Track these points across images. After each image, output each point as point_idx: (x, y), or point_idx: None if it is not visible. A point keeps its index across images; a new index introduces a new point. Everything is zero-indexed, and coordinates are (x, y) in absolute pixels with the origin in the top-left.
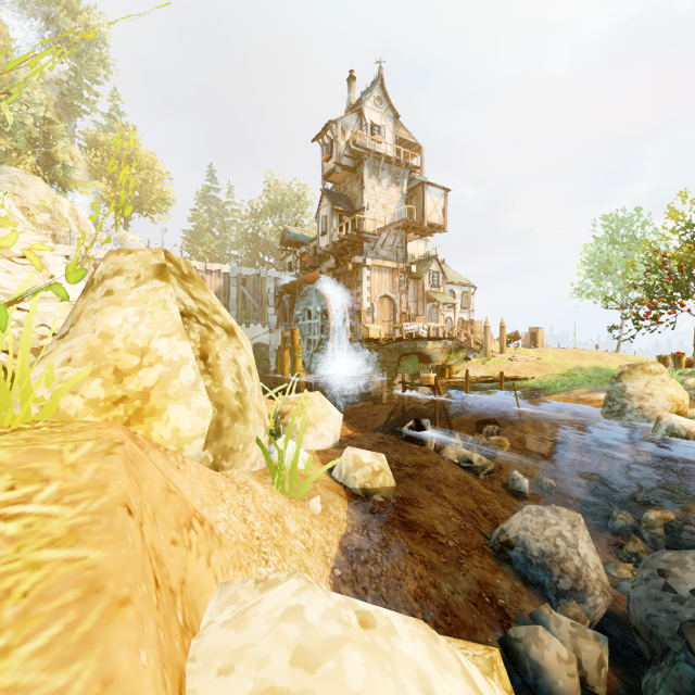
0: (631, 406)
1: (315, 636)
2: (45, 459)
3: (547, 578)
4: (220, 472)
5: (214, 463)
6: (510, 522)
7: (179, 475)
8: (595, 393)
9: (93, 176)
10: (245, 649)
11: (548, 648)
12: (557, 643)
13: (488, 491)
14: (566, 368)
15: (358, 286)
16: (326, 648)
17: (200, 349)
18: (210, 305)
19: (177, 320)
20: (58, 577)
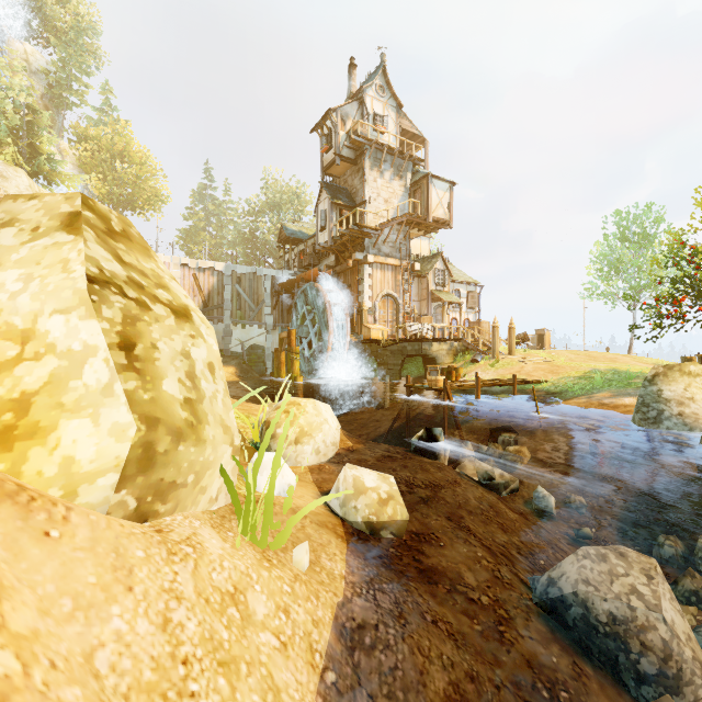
0: (669, 412)
1: None
2: None
3: (622, 654)
4: (151, 522)
5: (138, 509)
6: (562, 570)
7: (42, 549)
8: (620, 397)
9: (83, 171)
10: None
11: None
12: None
13: (515, 515)
14: (582, 371)
15: (359, 284)
16: None
17: (120, 333)
18: (151, 276)
19: (79, 288)
20: None
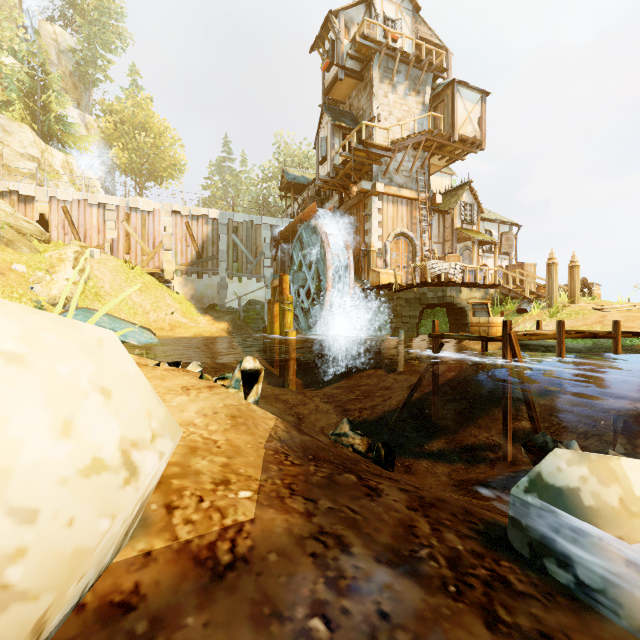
0: None
1: None
2: None
3: None
4: None
5: None
6: None
7: None
8: None
9: (107, 143)
10: None
11: None
12: None
13: None
14: None
15: (367, 222)
16: None
17: None
18: None
19: None
20: None
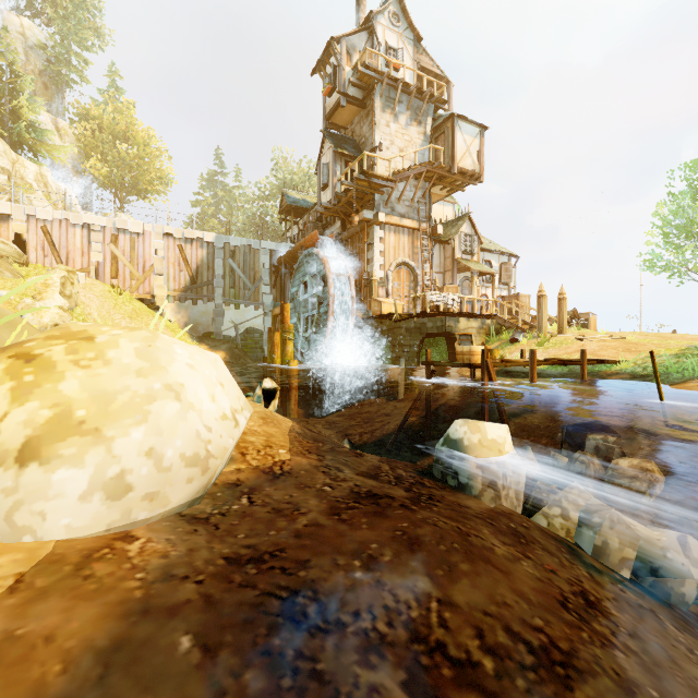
0: None
1: None
2: None
3: None
4: None
5: None
6: None
7: None
8: None
9: (84, 152)
10: None
11: None
12: None
13: None
14: (674, 347)
15: (369, 250)
16: None
17: None
18: None
19: None
20: None
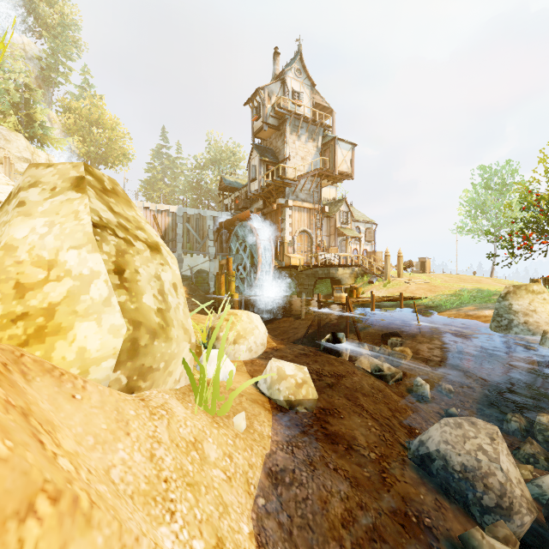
0: (517, 321)
1: None
2: None
3: (471, 493)
4: (136, 394)
5: (128, 384)
6: (429, 434)
7: (72, 406)
8: (481, 310)
9: (67, 135)
10: None
11: None
12: None
13: (398, 398)
14: (453, 290)
15: (282, 222)
16: None
17: (115, 262)
18: (133, 221)
19: (88, 231)
20: None
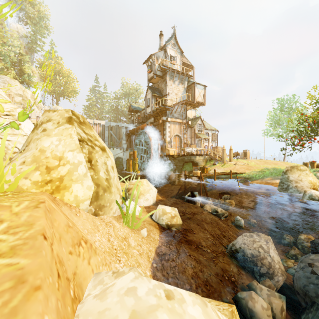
0: (292, 186)
1: (142, 304)
2: (1, 210)
3: (255, 267)
4: (98, 217)
5: (95, 212)
6: (237, 240)
7: (77, 218)
8: (274, 180)
9: (42, 80)
10: (105, 311)
11: (257, 302)
12: (261, 300)
13: (225, 225)
14: (260, 168)
15: (164, 130)
16: (148, 311)
17: (88, 157)
18: (93, 137)
19: (77, 143)
20: (1, 274)
